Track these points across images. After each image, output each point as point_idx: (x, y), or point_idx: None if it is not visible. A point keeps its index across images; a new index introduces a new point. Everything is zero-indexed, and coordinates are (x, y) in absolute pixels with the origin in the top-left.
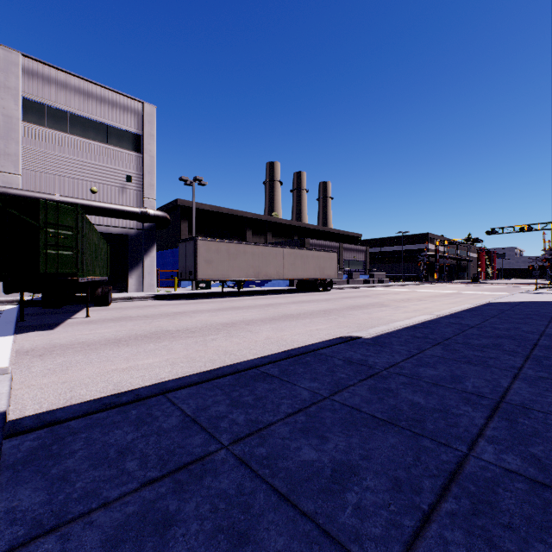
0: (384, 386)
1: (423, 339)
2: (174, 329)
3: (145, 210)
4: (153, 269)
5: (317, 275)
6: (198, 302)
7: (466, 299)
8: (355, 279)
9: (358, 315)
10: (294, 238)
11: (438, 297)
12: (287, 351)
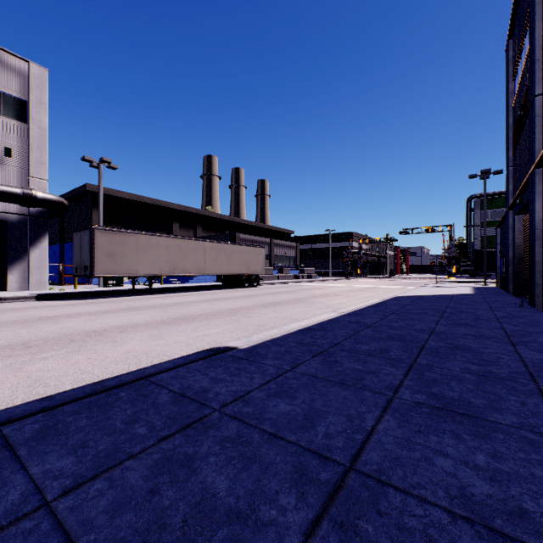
0: (187, 452)
1: (307, 346)
2: (6, 343)
3: (30, 191)
4: (43, 263)
5: (243, 270)
6: (93, 302)
7: (378, 293)
8: (286, 274)
9: (266, 313)
10: (226, 233)
11: (355, 292)
12: (102, 381)
